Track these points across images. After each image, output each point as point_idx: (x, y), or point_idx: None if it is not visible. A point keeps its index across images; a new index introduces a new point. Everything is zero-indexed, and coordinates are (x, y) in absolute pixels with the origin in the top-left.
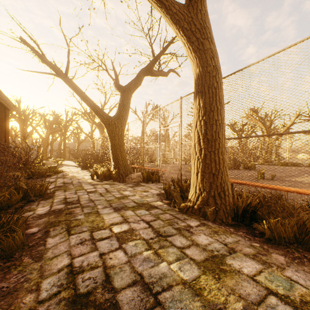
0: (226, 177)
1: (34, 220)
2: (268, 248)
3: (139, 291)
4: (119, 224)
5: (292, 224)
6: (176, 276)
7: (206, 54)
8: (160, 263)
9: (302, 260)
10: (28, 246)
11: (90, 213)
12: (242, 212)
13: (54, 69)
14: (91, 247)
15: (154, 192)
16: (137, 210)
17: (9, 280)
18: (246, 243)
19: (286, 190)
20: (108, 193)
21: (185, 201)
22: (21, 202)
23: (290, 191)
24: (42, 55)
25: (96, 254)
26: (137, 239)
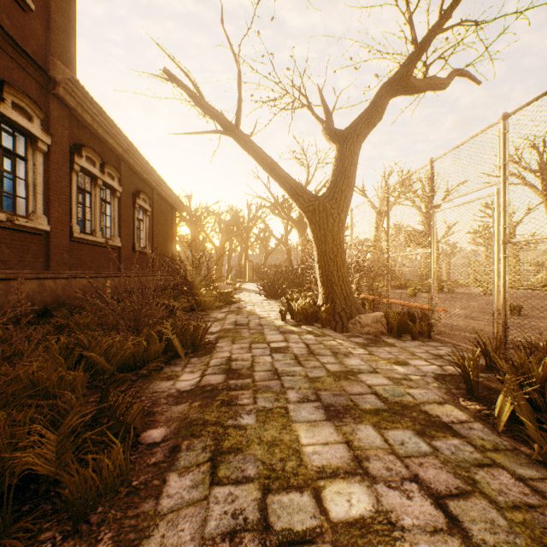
0: None
1: (166, 403)
2: None
3: None
4: (342, 476)
5: None
6: None
7: None
8: None
9: None
10: (127, 489)
11: (269, 412)
12: None
13: (217, 118)
14: None
15: (425, 367)
16: (389, 429)
17: None
18: None
19: None
20: (312, 356)
21: None
22: (159, 359)
23: None
24: (198, 96)
25: None
26: None
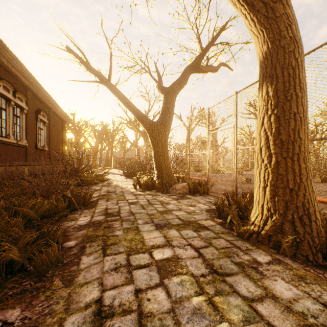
0: (311, 194)
1: (74, 231)
2: None
3: None
4: (161, 247)
5: None
6: None
7: (279, 23)
8: (218, 323)
9: None
10: (62, 264)
11: (129, 229)
12: None
13: (98, 75)
14: (126, 277)
15: (203, 206)
16: (182, 230)
17: (34, 309)
18: None
19: None
20: (150, 205)
21: (244, 222)
22: (65, 210)
23: None
24: (86, 63)
25: (131, 289)
26: (184, 273)
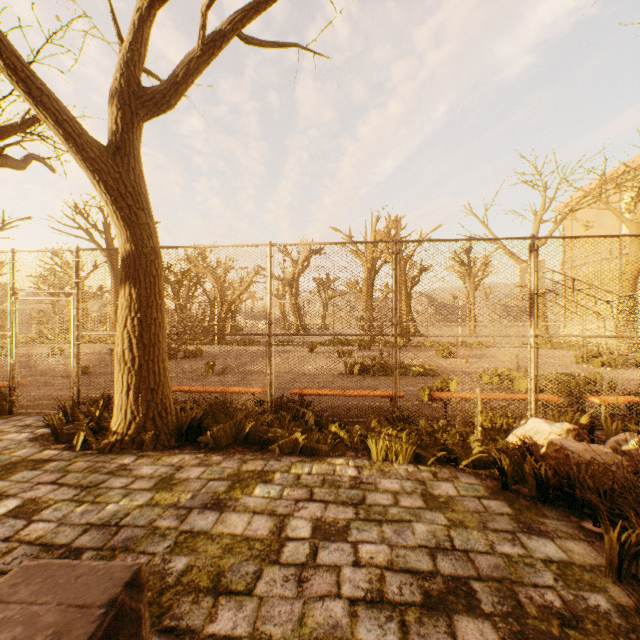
0: (169, 389)
1: None
2: (212, 454)
3: (97, 531)
4: None
5: (232, 426)
6: (131, 506)
7: (143, 230)
8: (106, 507)
9: (235, 454)
10: None
11: None
12: (188, 428)
13: None
14: None
15: (20, 436)
16: (12, 476)
17: None
18: (193, 457)
19: (232, 392)
20: None
21: (101, 436)
22: None
23: (235, 392)
24: None
25: None
26: (53, 504)
